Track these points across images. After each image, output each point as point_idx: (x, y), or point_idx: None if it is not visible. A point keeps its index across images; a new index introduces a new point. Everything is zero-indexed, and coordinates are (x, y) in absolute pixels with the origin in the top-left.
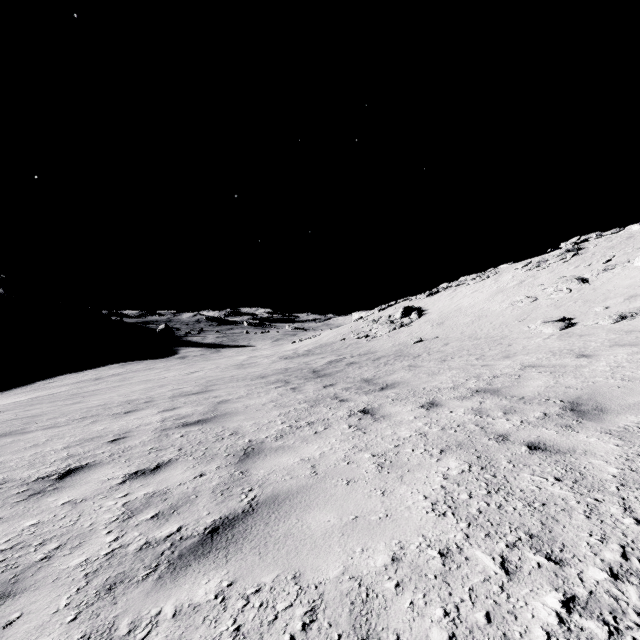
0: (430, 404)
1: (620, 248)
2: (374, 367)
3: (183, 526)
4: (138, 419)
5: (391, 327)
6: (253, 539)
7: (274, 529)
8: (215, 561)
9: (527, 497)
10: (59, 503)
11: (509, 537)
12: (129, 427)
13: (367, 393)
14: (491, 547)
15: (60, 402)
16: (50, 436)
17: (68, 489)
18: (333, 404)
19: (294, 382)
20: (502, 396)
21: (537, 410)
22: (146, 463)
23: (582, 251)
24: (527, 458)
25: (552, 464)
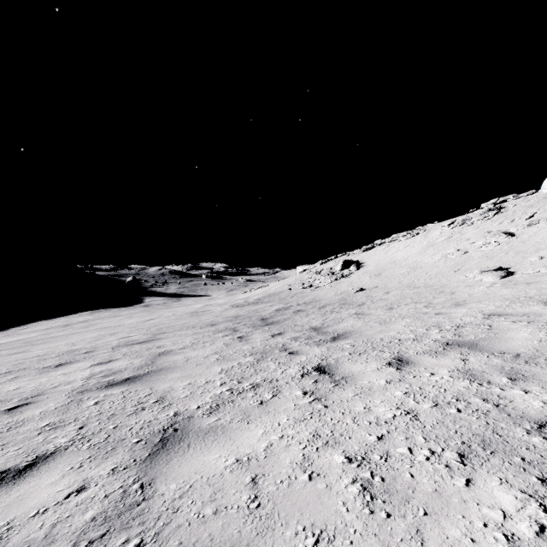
0: (398, 361)
1: (539, 206)
2: (321, 315)
3: None
4: (63, 375)
5: (332, 278)
6: None
7: None
8: None
9: None
10: None
11: None
12: (45, 387)
13: (318, 344)
14: None
15: (6, 351)
16: None
17: None
18: (282, 358)
19: (242, 330)
20: (487, 352)
21: None
22: (20, 455)
23: (503, 210)
24: None
25: None
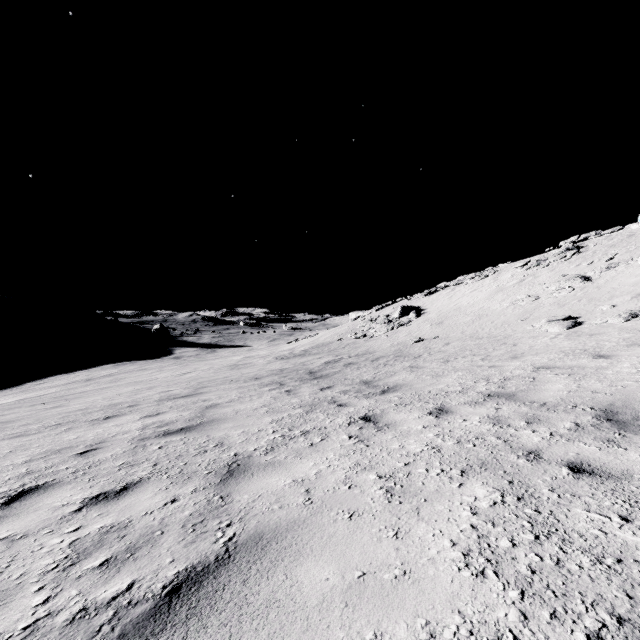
0: (439, 410)
1: (622, 246)
2: (373, 368)
3: (136, 581)
4: (117, 426)
5: (389, 327)
6: (224, 609)
7: (253, 591)
8: None
9: (592, 547)
10: None
11: (587, 621)
12: (104, 436)
13: (367, 397)
14: (565, 639)
15: (40, 406)
16: (15, 447)
17: (11, 519)
18: (331, 409)
19: (289, 384)
20: (520, 402)
21: (566, 419)
22: (112, 483)
23: (582, 249)
24: (573, 485)
25: (609, 495)
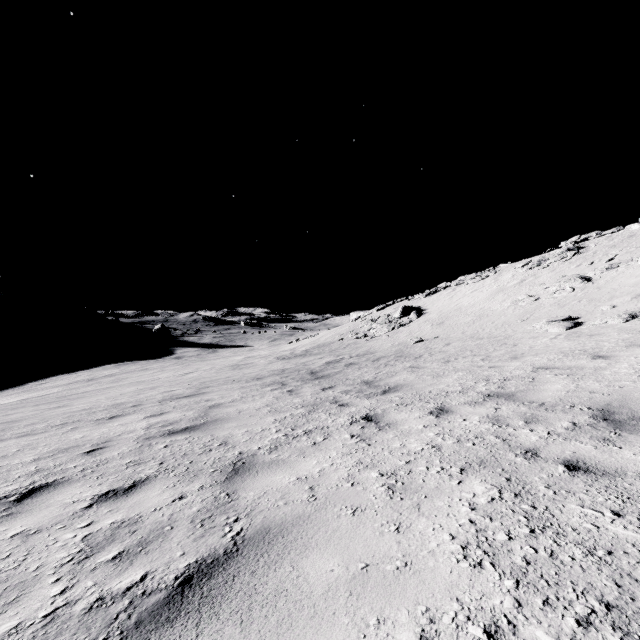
0: (439, 410)
1: (622, 247)
2: (374, 368)
3: (149, 573)
4: (122, 426)
5: (390, 327)
6: (234, 597)
7: (262, 582)
8: (182, 634)
9: (584, 540)
10: (8, 535)
11: (577, 607)
12: (110, 435)
13: (369, 397)
14: (556, 624)
15: (45, 405)
16: (22, 445)
17: (24, 515)
18: (332, 409)
19: (291, 384)
20: (519, 402)
21: (563, 419)
22: (120, 481)
23: (583, 250)
24: (569, 482)
25: (602, 491)
